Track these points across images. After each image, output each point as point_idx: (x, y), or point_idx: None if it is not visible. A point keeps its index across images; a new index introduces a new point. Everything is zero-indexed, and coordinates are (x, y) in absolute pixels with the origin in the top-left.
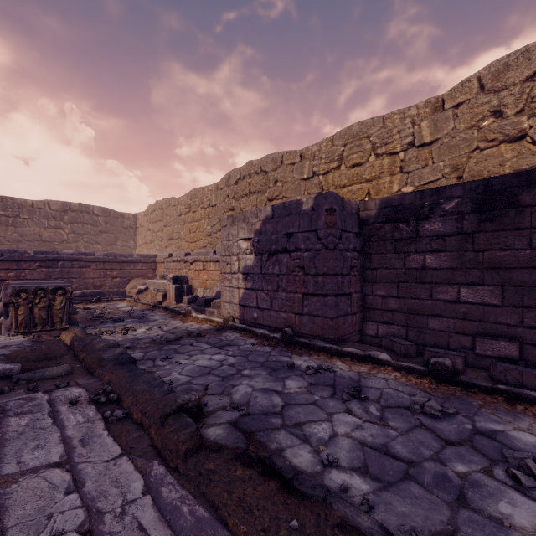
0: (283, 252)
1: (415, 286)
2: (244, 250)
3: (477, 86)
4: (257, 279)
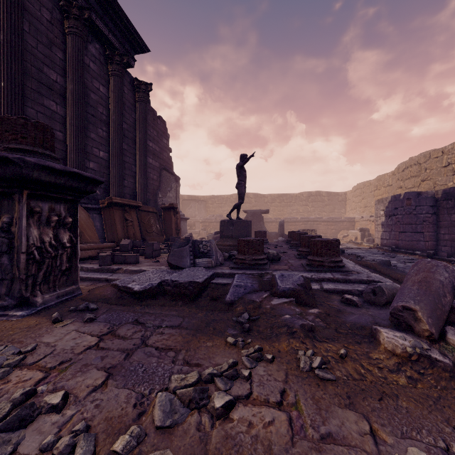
0: (394, 215)
1: (454, 229)
2: (381, 215)
3: None
4: (385, 227)
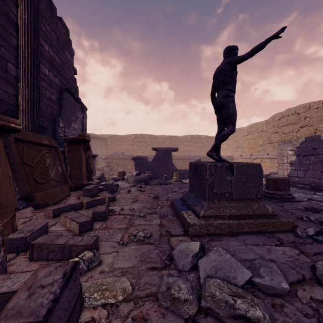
0: (311, 155)
1: None
2: (290, 154)
3: None
4: (297, 166)
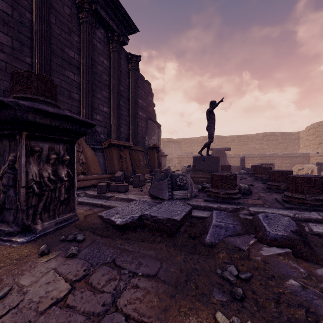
0: None
1: None
2: None
3: None
4: None
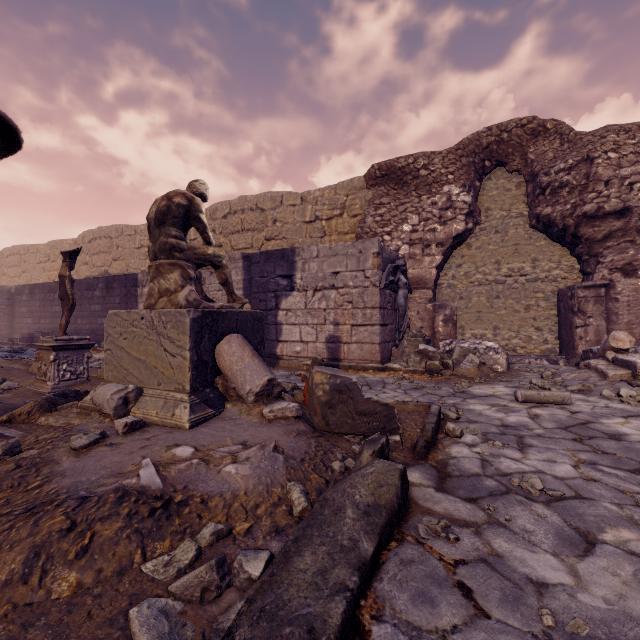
0: None
1: (21, 319)
2: None
3: (81, 239)
4: None
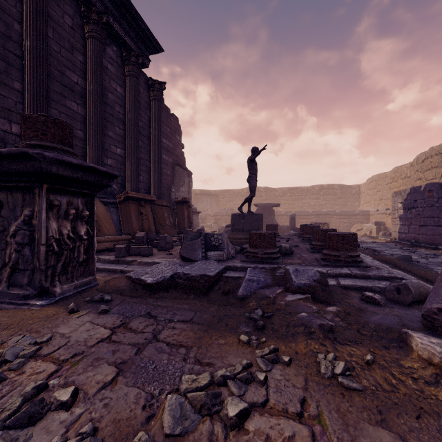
0: (413, 208)
1: None
2: (399, 208)
3: None
4: (403, 220)
